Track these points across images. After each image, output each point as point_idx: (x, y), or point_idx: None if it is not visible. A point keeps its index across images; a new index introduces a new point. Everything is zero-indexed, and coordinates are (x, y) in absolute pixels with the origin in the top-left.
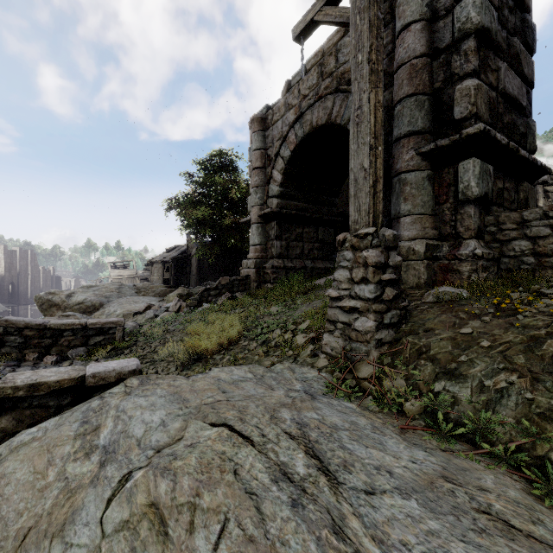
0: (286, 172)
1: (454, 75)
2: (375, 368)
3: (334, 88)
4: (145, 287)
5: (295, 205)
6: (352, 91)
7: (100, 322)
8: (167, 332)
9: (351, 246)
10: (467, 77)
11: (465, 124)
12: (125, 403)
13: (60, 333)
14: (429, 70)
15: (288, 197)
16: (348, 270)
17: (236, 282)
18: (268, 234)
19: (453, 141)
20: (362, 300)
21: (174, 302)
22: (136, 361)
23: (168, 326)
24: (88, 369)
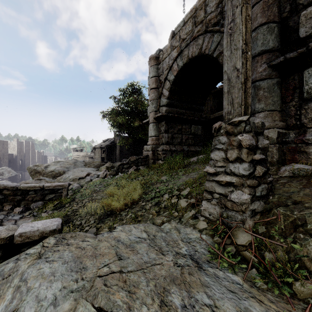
0: (171, 90)
1: (299, 5)
2: (253, 237)
3: (204, 30)
4: (89, 162)
5: (176, 111)
6: (225, 9)
7: (52, 185)
8: (94, 192)
9: (225, 132)
10: (310, 4)
11: (309, 41)
12: (31, 269)
13: (26, 192)
14: (278, 4)
15: (172, 106)
16: (223, 151)
17: (140, 159)
18: (160, 129)
19: (300, 53)
20: (237, 176)
21: (102, 172)
22: (57, 221)
23: (96, 187)
24: (18, 229)
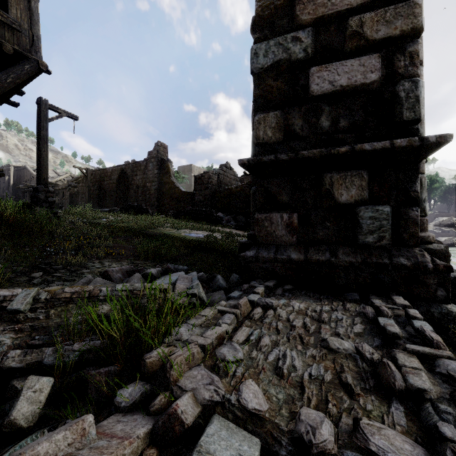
0: None
1: None
2: None
3: None
4: None
5: None
6: None
7: None
8: None
9: None
10: None
11: None
12: None
13: None
14: None
15: None
16: None
17: None
18: None
19: None
20: None
21: None
22: None
23: None
24: None
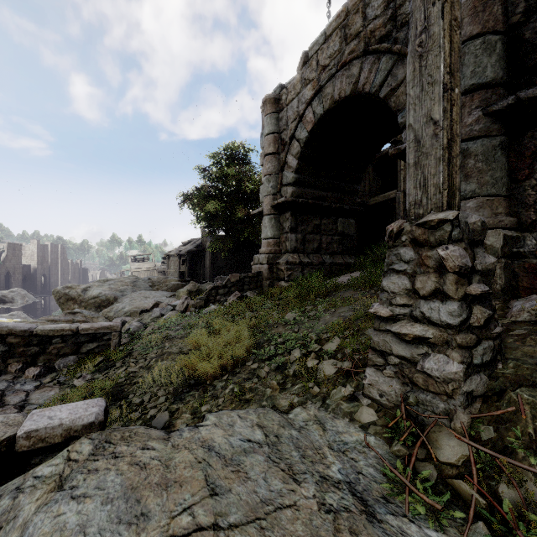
0: (302, 156)
1: None
2: (472, 450)
3: (362, 50)
4: (159, 280)
5: (311, 193)
6: (410, 9)
7: (93, 327)
8: (167, 339)
9: (411, 240)
10: None
11: None
12: (41, 517)
13: (48, 340)
14: None
15: (304, 185)
16: (407, 277)
17: (246, 279)
18: (282, 226)
19: None
20: (435, 325)
21: (181, 301)
22: (97, 406)
23: (170, 330)
24: (24, 422)
